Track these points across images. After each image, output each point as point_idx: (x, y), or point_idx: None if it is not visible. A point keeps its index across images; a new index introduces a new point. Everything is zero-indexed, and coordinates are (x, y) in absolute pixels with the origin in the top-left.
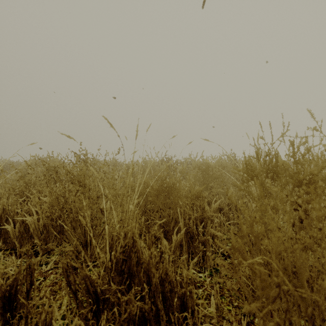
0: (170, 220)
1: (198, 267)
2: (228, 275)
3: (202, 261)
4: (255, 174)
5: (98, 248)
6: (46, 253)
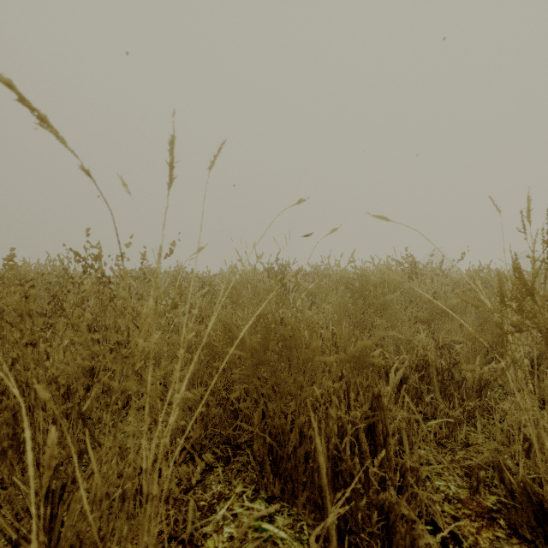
0: (288, 425)
1: None
2: None
3: None
4: None
5: None
6: None
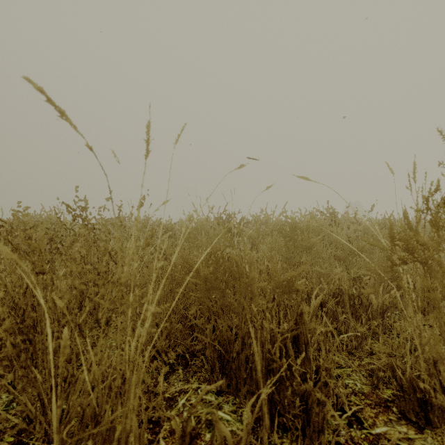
0: (233, 336)
1: None
2: None
3: (303, 432)
4: None
5: None
6: None
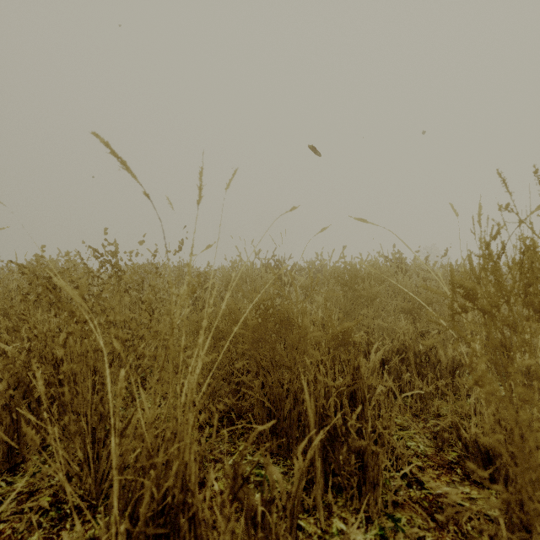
0: (284, 393)
1: (351, 511)
2: (425, 538)
3: (359, 492)
4: (505, 299)
5: (65, 534)
6: (8, 469)
